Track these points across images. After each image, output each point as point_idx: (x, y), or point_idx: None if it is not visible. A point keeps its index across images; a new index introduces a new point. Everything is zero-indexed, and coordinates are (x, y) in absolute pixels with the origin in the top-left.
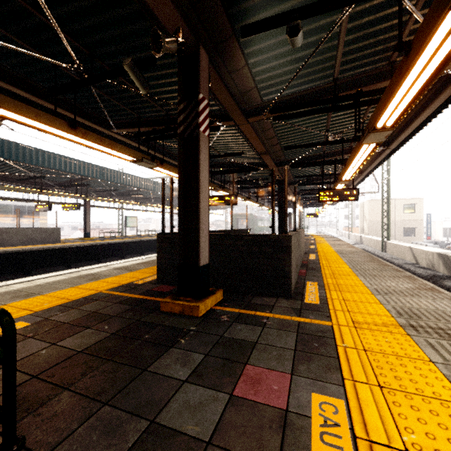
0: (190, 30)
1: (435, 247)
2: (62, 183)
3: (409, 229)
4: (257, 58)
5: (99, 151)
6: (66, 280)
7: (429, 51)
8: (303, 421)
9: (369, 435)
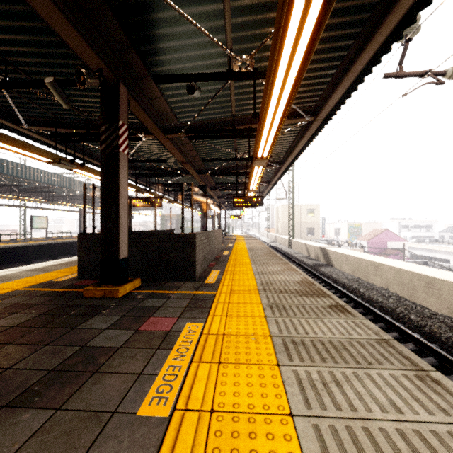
0: (111, 72)
1: (324, 243)
2: None
3: (311, 229)
4: (171, 92)
5: (9, 150)
6: None
7: (267, 123)
8: (177, 333)
9: (209, 332)
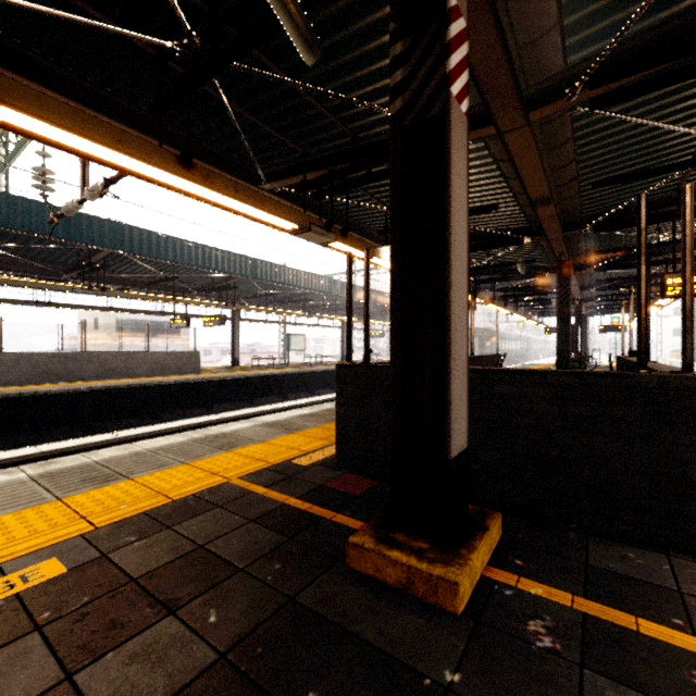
0: None
1: None
2: (202, 287)
3: None
4: None
5: (235, 213)
6: (182, 445)
7: None
8: None
9: None
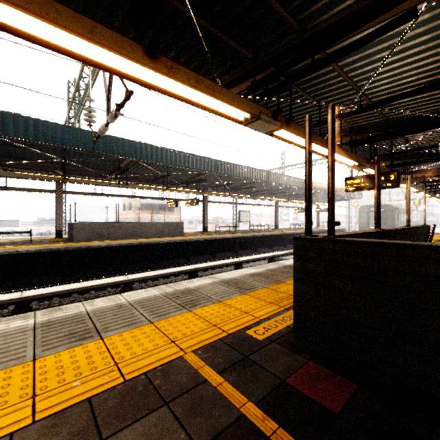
0: None
1: None
2: (185, 181)
3: None
4: None
5: (197, 106)
6: (155, 299)
7: None
8: None
9: None
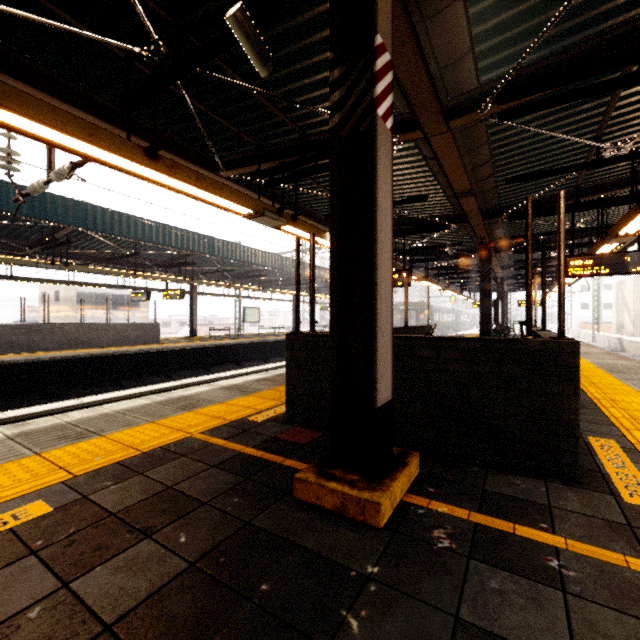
0: None
1: None
2: (162, 263)
3: None
4: None
5: (196, 199)
6: (147, 406)
7: None
8: None
9: None
